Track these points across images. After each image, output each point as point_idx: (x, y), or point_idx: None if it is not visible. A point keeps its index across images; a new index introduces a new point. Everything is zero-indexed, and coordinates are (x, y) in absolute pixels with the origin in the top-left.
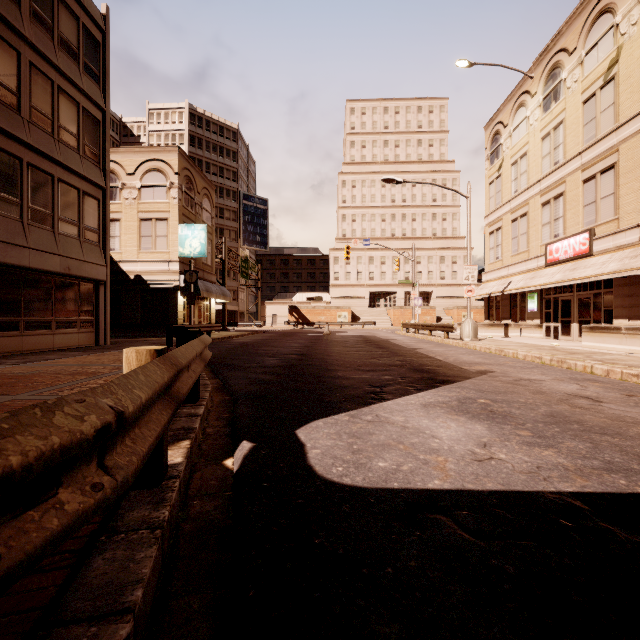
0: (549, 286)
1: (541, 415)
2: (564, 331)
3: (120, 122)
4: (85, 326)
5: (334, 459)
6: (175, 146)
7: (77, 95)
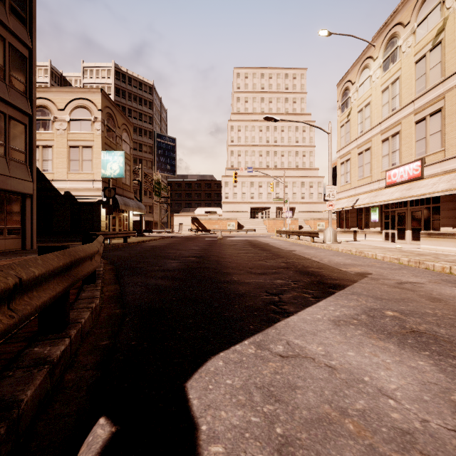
0: (390, 202)
1: None
2: (400, 236)
3: (61, 76)
4: (12, 233)
5: None
6: (98, 88)
7: (3, 31)
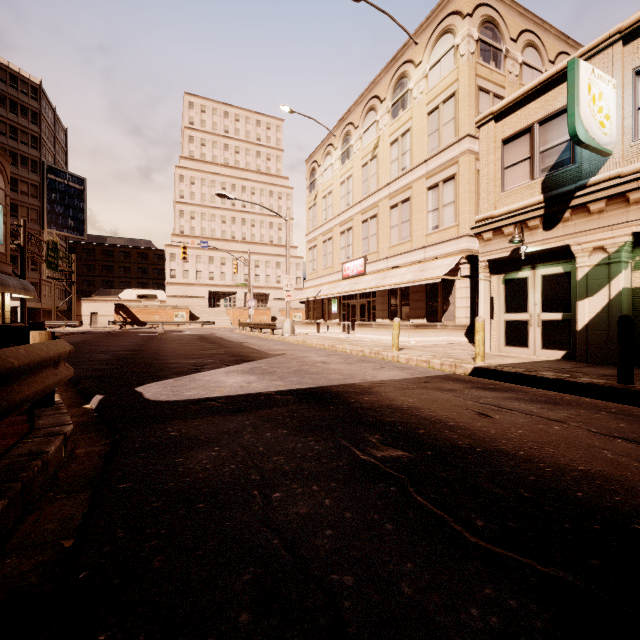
0: (342, 294)
1: (291, 370)
2: (353, 327)
3: None
4: None
5: (161, 395)
6: None
7: None
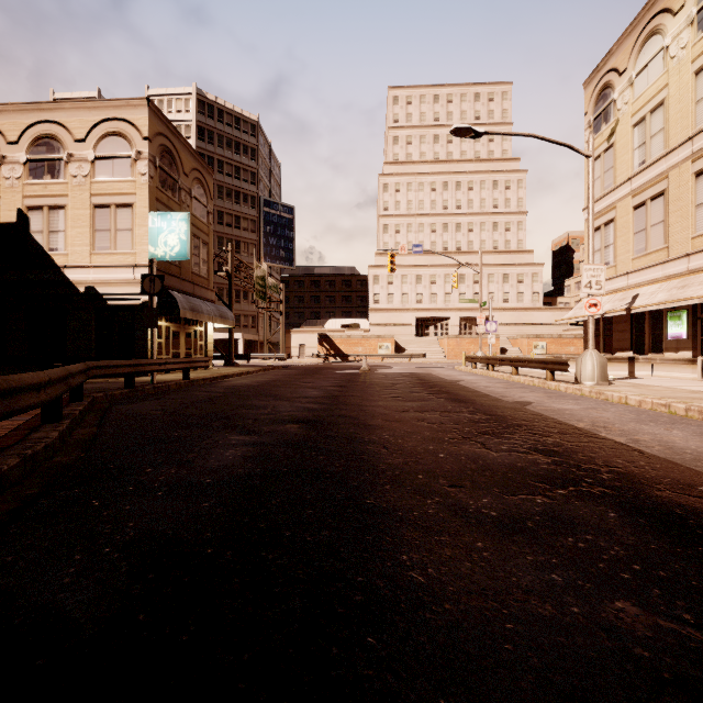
0: None
1: None
2: None
3: None
4: None
5: None
6: (143, 98)
7: None
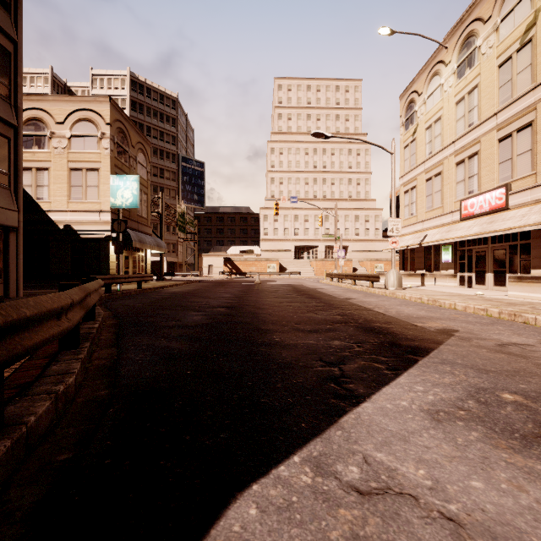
0: (468, 238)
1: None
2: (478, 280)
3: (65, 86)
4: None
5: None
6: (106, 96)
7: None
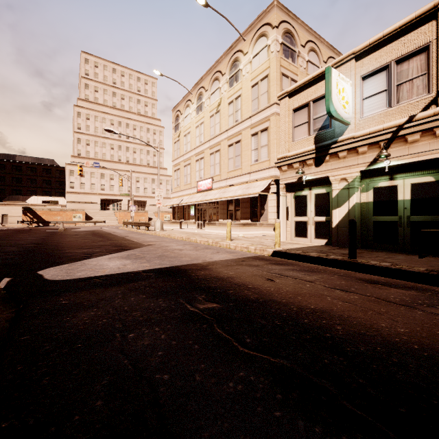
0: (196, 203)
1: (156, 256)
2: (204, 225)
3: None
4: None
5: (58, 276)
6: None
7: None
